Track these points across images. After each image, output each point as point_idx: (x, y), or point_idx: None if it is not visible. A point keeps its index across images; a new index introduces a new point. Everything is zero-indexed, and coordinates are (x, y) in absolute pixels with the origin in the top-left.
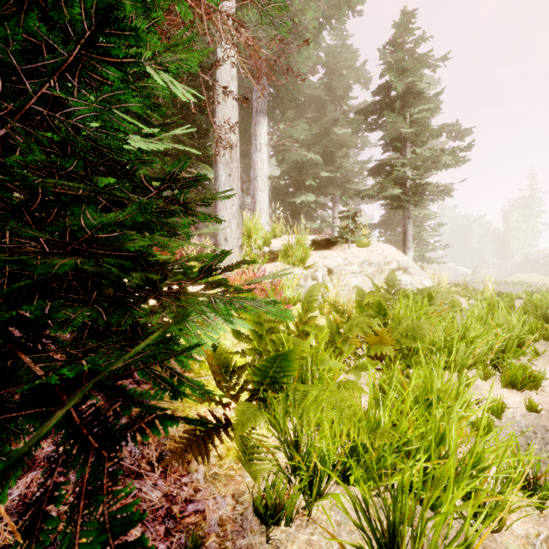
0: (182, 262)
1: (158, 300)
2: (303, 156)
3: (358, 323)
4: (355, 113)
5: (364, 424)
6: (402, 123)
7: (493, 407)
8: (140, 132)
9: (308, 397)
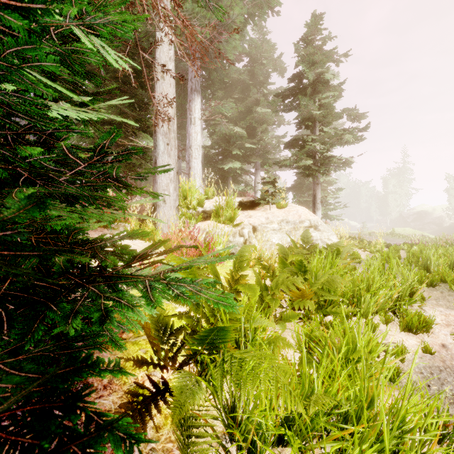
0: (115, 240)
1: (83, 291)
2: (230, 130)
3: (283, 281)
4: (274, 96)
5: (299, 390)
6: (313, 106)
7: (398, 352)
8: (70, 100)
9: (245, 367)
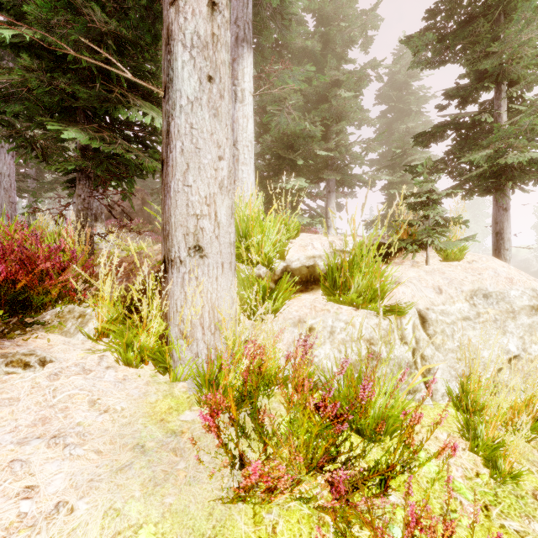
0: None
1: None
2: (297, 122)
3: None
4: (401, 42)
5: None
6: None
7: None
8: None
9: None
